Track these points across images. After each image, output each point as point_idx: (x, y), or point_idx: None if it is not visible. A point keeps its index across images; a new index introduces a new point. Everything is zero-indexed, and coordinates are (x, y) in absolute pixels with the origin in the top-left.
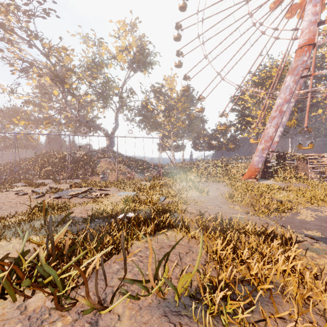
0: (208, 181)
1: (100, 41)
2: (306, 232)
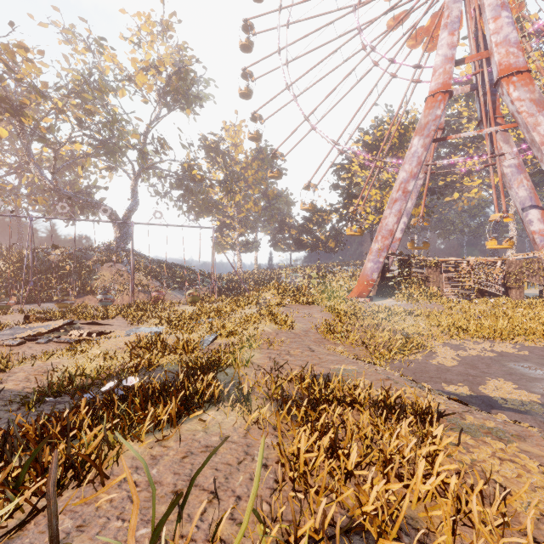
0: (295, 303)
1: (101, 44)
2: (448, 388)
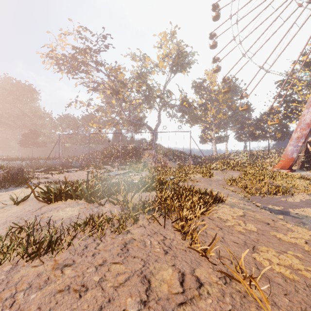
0: (229, 169)
1: (144, 56)
2: (269, 206)
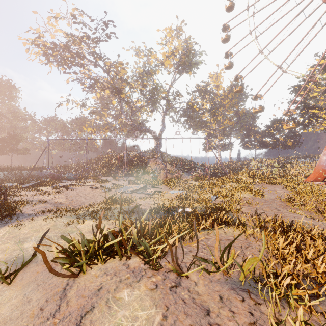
0: (262, 183)
1: (150, 51)
2: None
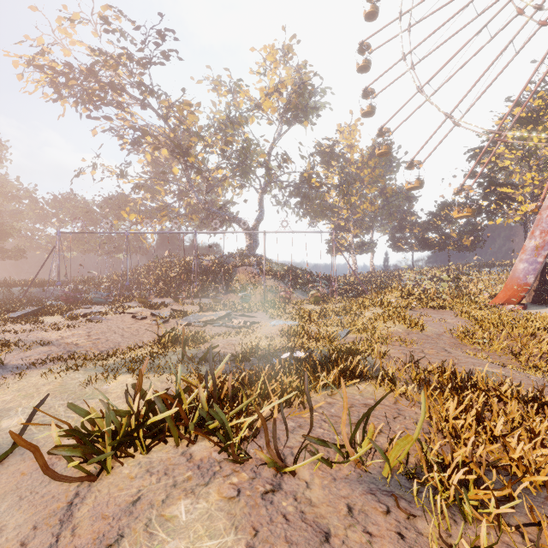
0: (422, 307)
1: (238, 85)
2: None
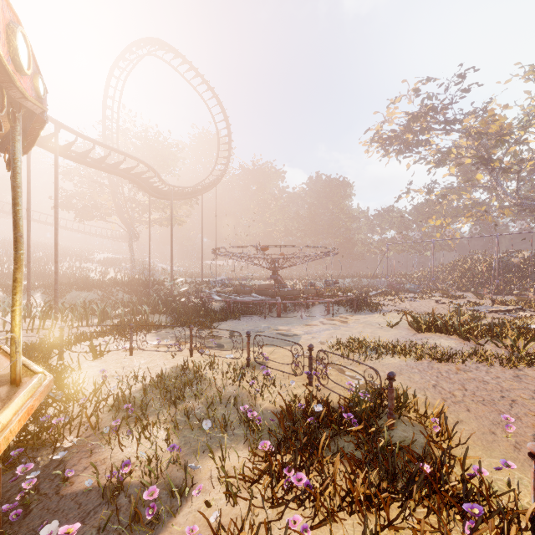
0: None
1: None
2: None
